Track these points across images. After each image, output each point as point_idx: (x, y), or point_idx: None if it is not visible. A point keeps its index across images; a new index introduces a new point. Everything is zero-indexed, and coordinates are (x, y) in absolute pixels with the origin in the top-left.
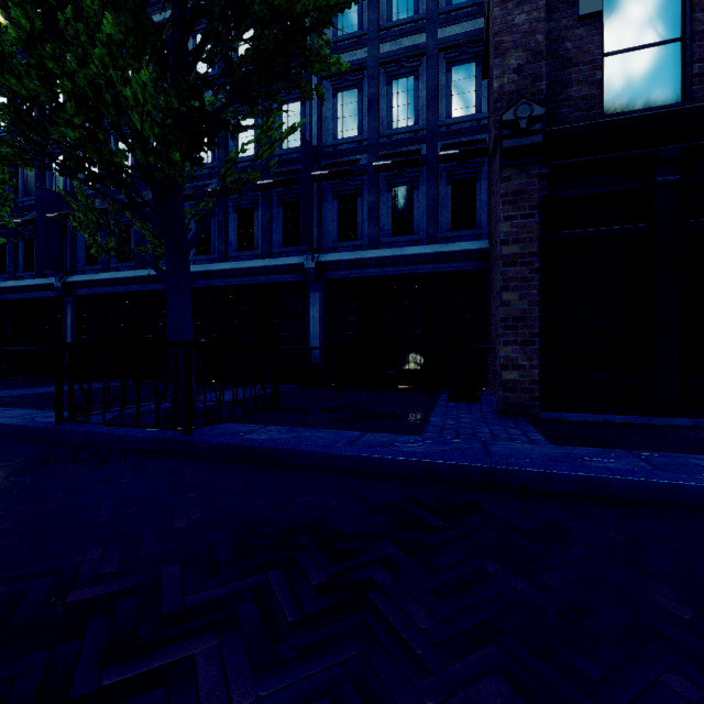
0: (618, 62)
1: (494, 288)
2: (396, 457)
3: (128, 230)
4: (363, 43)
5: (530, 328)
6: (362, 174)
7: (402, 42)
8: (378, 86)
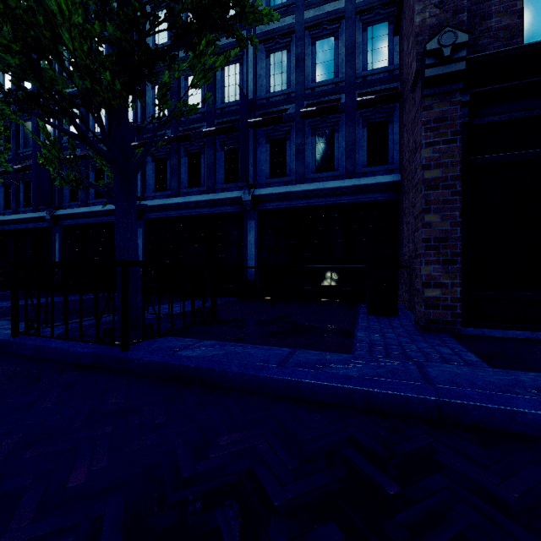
0: None
1: (407, 214)
2: (330, 383)
3: (102, 173)
4: (291, 11)
5: (452, 248)
6: (290, 121)
7: (324, 8)
8: (304, 46)
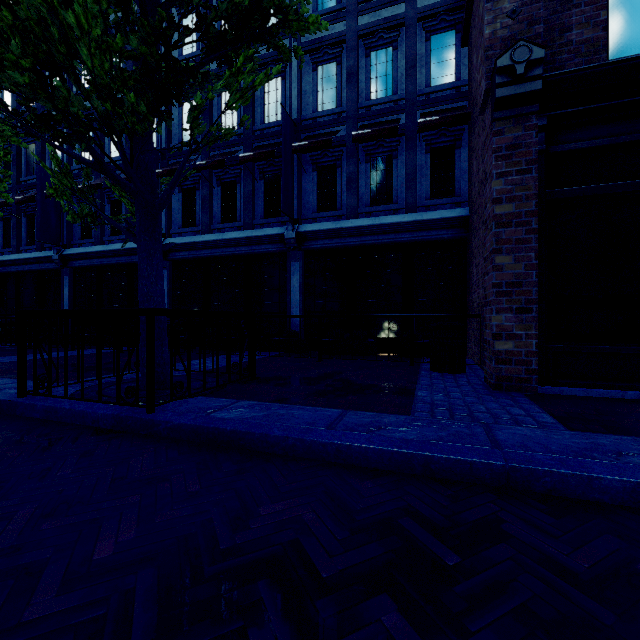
0: (625, 0)
1: (477, 255)
2: (385, 447)
3: (119, 205)
4: (342, 16)
5: (527, 294)
6: (341, 145)
7: (380, 13)
8: (357, 58)
